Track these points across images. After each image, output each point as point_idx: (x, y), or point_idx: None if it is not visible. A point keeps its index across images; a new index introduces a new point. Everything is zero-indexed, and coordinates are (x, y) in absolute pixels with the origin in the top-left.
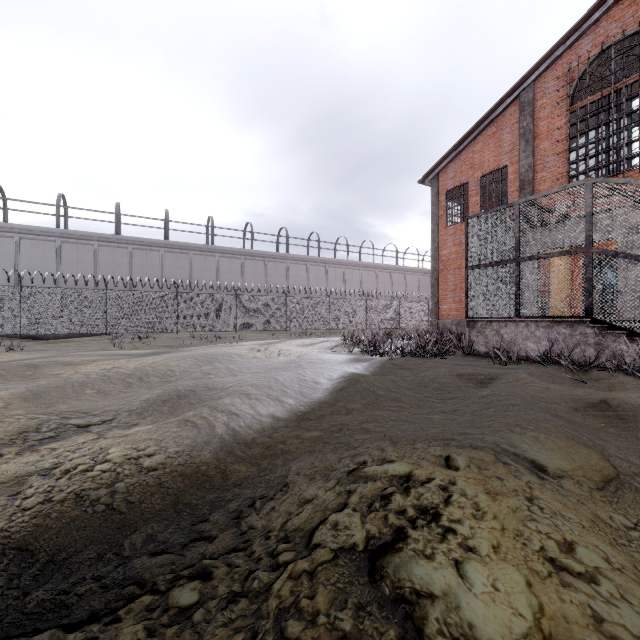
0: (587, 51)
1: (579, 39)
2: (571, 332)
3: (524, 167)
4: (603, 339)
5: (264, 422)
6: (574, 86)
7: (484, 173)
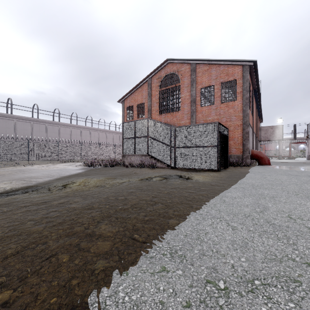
0: (163, 74)
1: (161, 69)
2: (145, 158)
3: (149, 104)
4: (150, 160)
5: (46, 180)
6: (160, 83)
7: (138, 104)
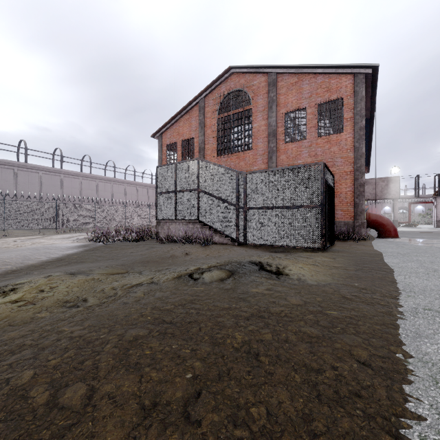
0: (224, 91)
1: (221, 84)
2: (193, 227)
3: (200, 140)
4: (203, 230)
5: None
6: (219, 106)
7: (184, 139)
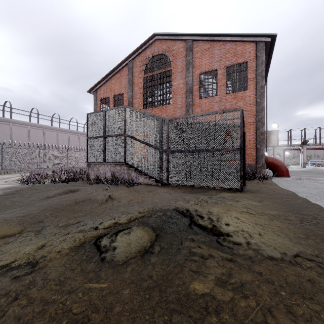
0: (149, 54)
1: (146, 48)
2: (120, 168)
3: (129, 96)
4: (129, 171)
5: None
6: (145, 67)
7: (115, 94)
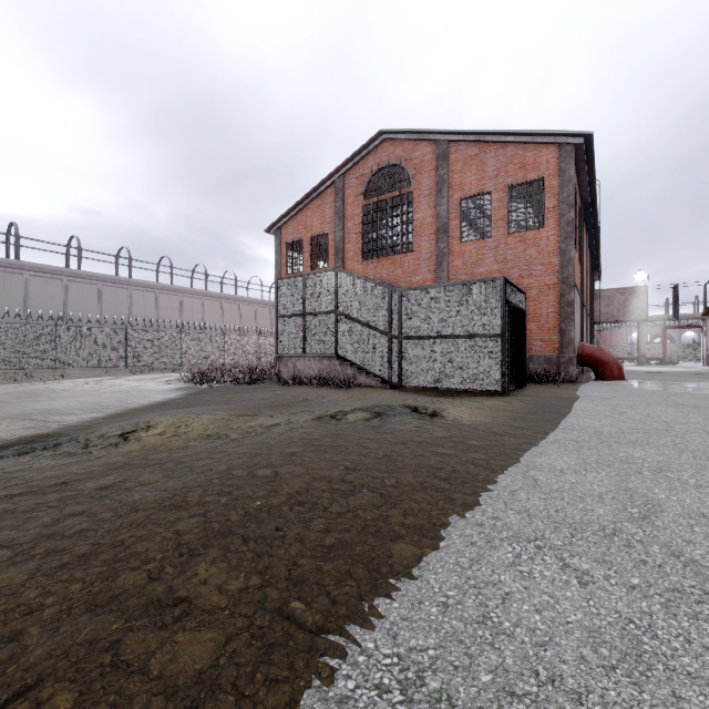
0: (372, 165)
1: (368, 155)
2: (329, 363)
3: (338, 238)
4: (342, 367)
5: (87, 420)
6: (365, 187)
7: (313, 236)
